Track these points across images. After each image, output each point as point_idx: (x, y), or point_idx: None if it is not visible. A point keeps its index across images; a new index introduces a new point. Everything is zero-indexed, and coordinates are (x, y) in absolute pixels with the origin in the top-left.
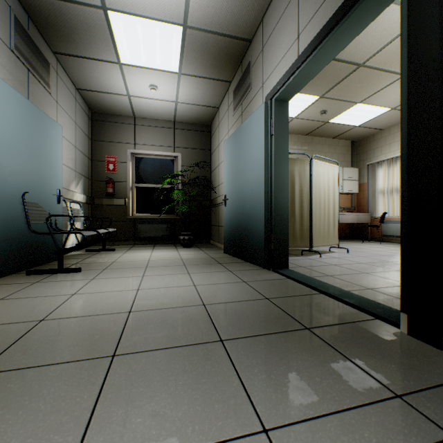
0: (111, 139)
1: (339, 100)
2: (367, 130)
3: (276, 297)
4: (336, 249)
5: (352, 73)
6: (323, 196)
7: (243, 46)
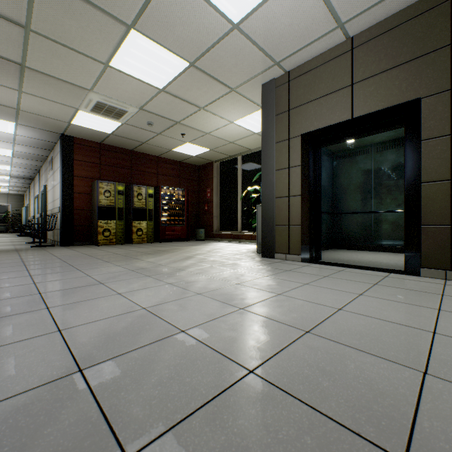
0: None
1: None
2: None
3: None
4: None
5: None
6: None
7: (25, 191)
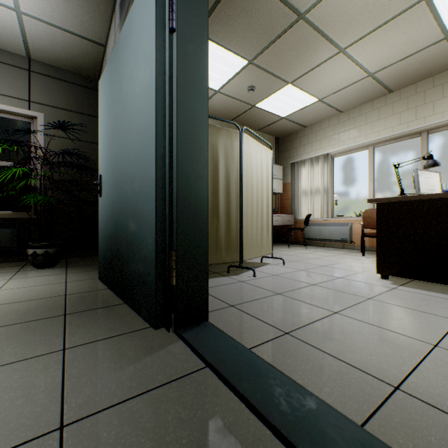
0: None
1: (270, 73)
2: (292, 125)
3: None
4: (267, 259)
5: (290, 28)
6: (256, 189)
7: None
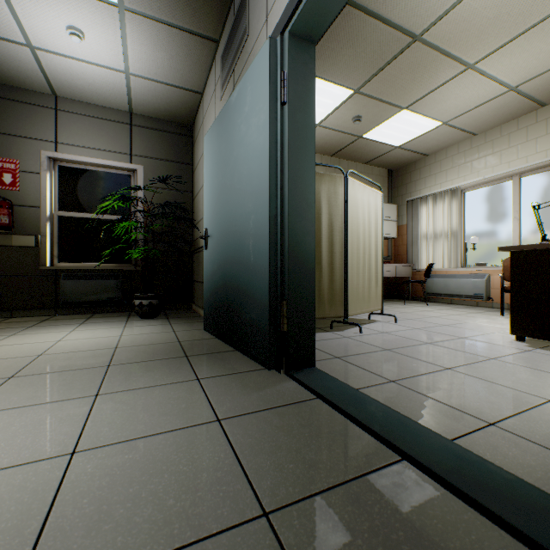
0: (7, 129)
1: (380, 100)
2: (408, 154)
3: (292, 499)
4: (376, 316)
5: (403, 51)
6: (363, 237)
7: None
